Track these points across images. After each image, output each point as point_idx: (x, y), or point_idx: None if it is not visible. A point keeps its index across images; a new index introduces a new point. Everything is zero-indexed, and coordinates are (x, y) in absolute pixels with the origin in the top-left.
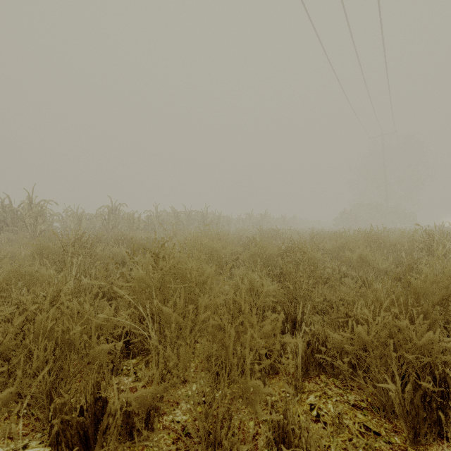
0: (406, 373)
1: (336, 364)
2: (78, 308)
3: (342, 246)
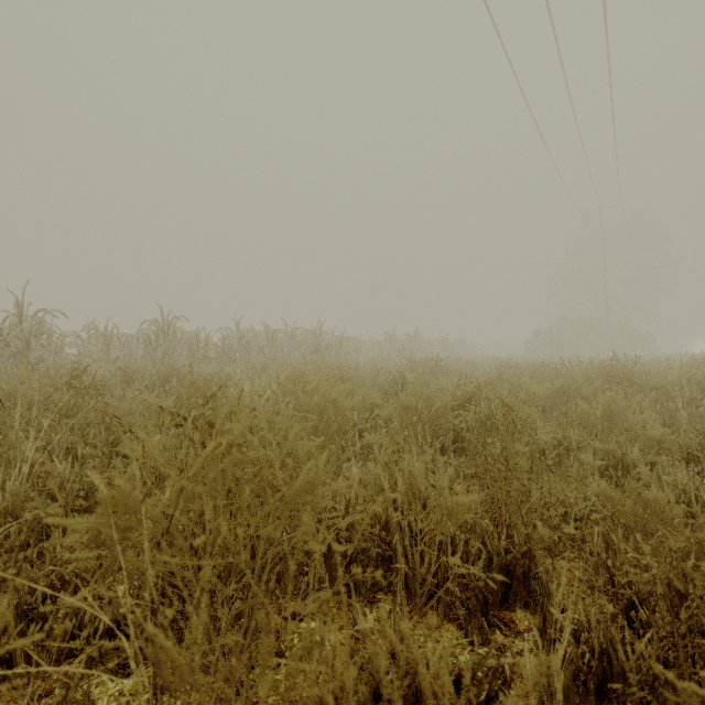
0: None
1: None
2: None
3: (563, 390)
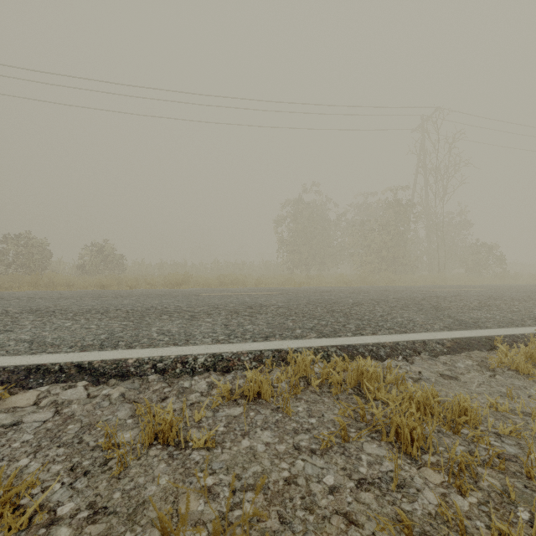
0: None
1: None
2: None
3: None
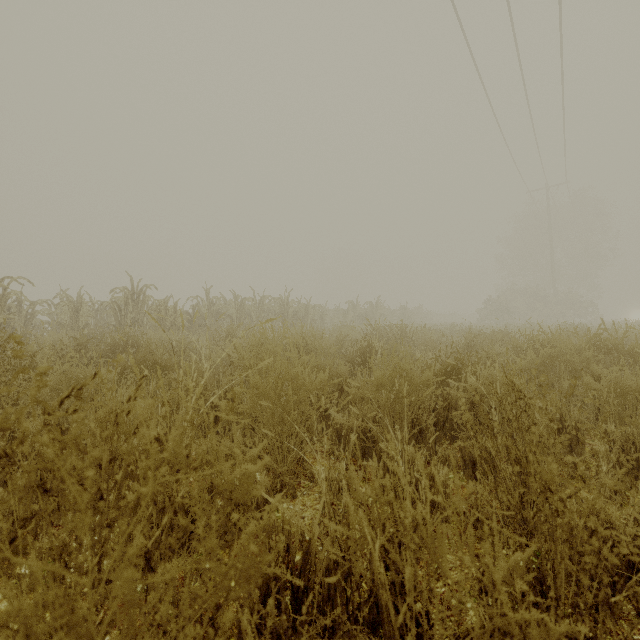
0: None
1: None
2: None
3: (549, 361)
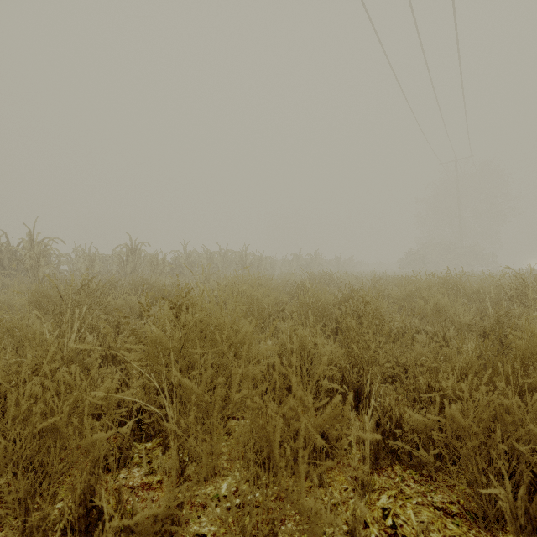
0: (516, 470)
1: (418, 455)
2: (68, 380)
3: (412, 293)
